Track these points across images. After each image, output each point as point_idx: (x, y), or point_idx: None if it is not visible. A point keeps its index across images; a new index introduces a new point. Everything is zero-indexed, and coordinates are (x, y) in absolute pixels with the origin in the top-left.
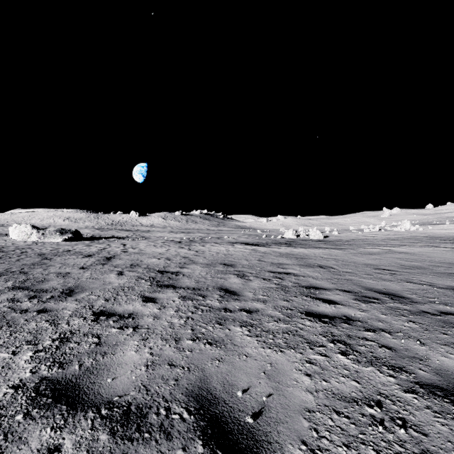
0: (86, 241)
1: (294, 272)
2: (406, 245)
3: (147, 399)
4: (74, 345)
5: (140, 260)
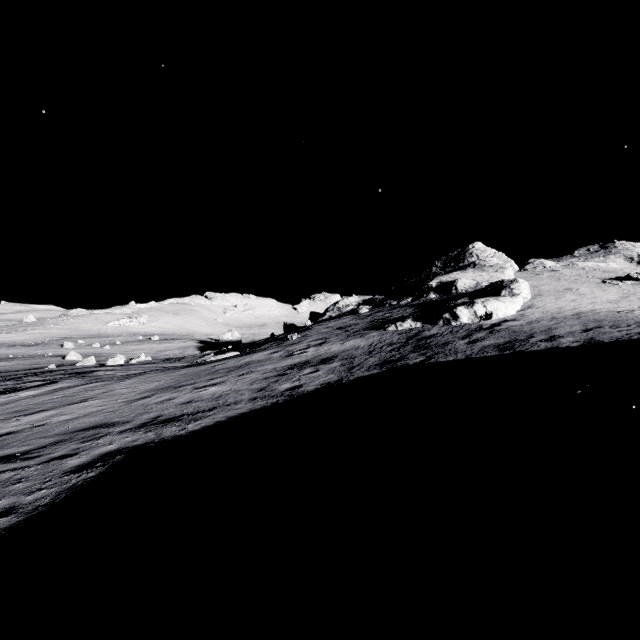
0: None
1: None
2: None
3: None
4: None
5: None
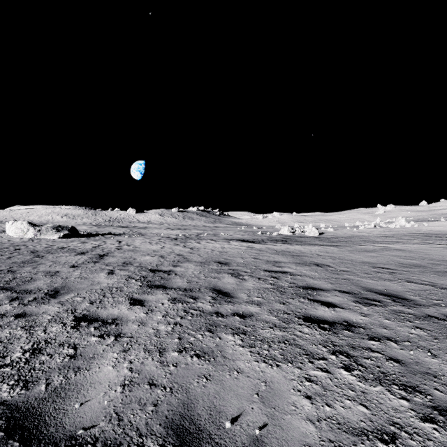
0: (82, 238)
1: (290, 271)
2: (403, 242)
3: (117, 433)
4: (45, 358)
5: (133, 258)
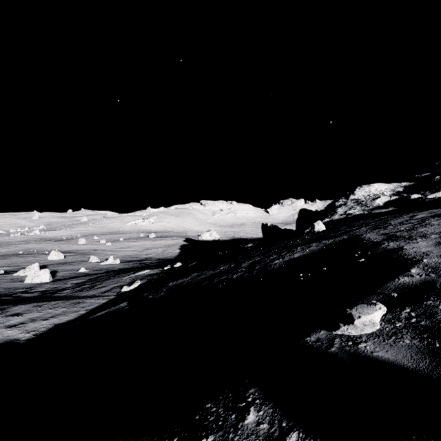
0: None
1: None
2: (26, 244)
3: None
4: None
5: None
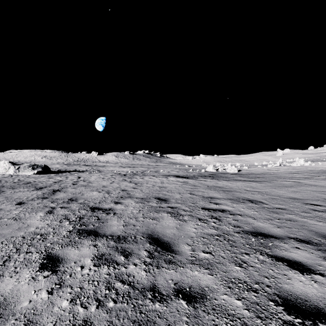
0: (52, 174)
1: (229, 209)
2: (310, 178)
3: None
4: None
5: (81, 194)
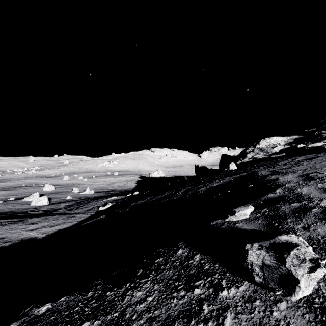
0: None
1: None
2: (26, 179)
3: None
4: None
5: None
